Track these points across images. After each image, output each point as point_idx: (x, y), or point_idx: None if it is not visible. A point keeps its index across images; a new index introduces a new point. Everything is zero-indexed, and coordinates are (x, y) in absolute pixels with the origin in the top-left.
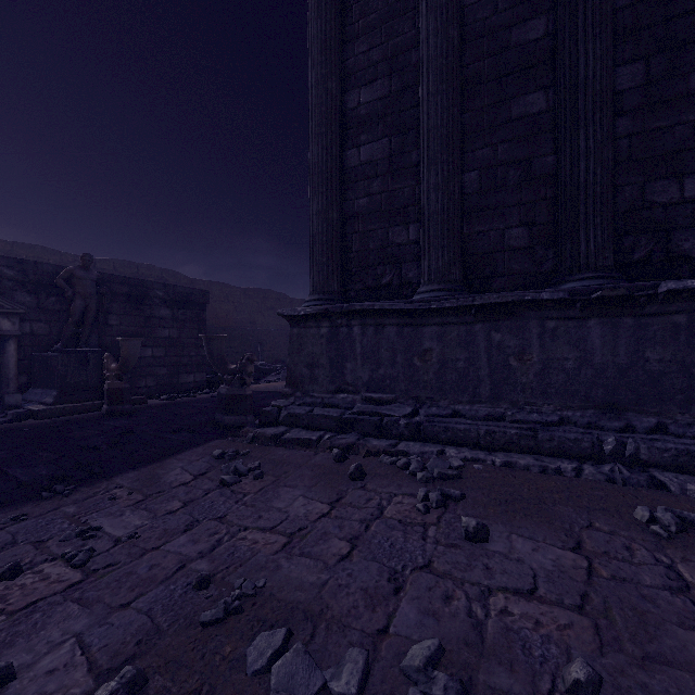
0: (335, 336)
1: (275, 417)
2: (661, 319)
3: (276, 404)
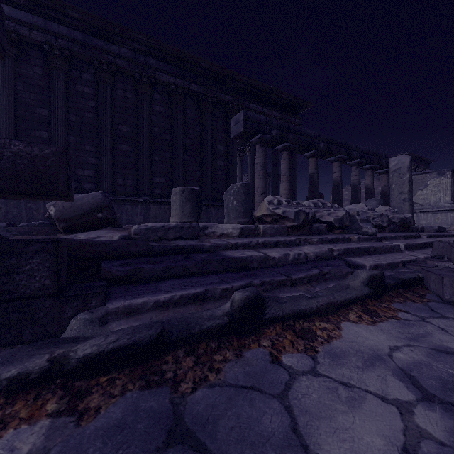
0: None
1: None
2: None
3: None
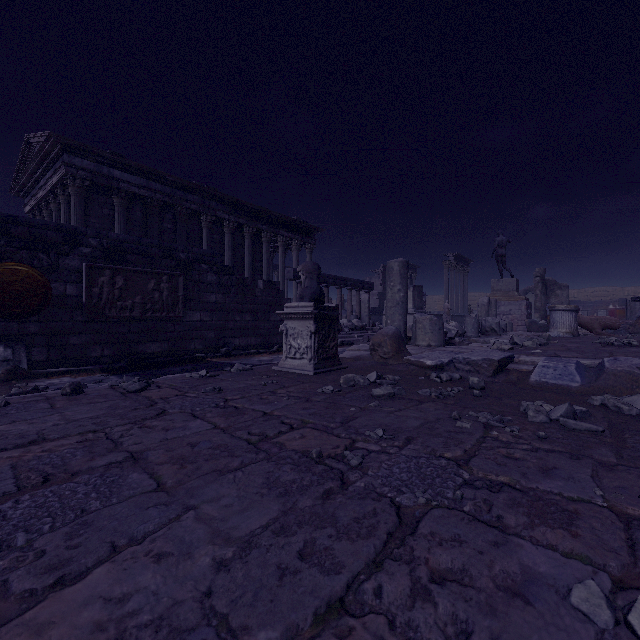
0: None
1: None
2: None
3: None
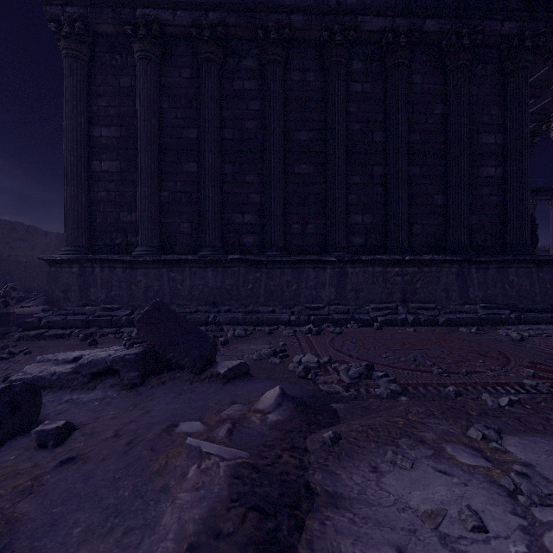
0: (83, 273)
1: (37, 324)
2: (231, 269)
3: (37, 316)
